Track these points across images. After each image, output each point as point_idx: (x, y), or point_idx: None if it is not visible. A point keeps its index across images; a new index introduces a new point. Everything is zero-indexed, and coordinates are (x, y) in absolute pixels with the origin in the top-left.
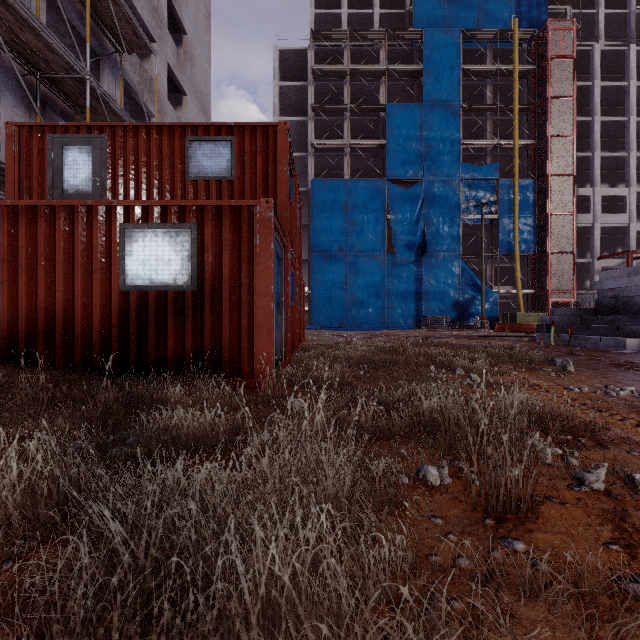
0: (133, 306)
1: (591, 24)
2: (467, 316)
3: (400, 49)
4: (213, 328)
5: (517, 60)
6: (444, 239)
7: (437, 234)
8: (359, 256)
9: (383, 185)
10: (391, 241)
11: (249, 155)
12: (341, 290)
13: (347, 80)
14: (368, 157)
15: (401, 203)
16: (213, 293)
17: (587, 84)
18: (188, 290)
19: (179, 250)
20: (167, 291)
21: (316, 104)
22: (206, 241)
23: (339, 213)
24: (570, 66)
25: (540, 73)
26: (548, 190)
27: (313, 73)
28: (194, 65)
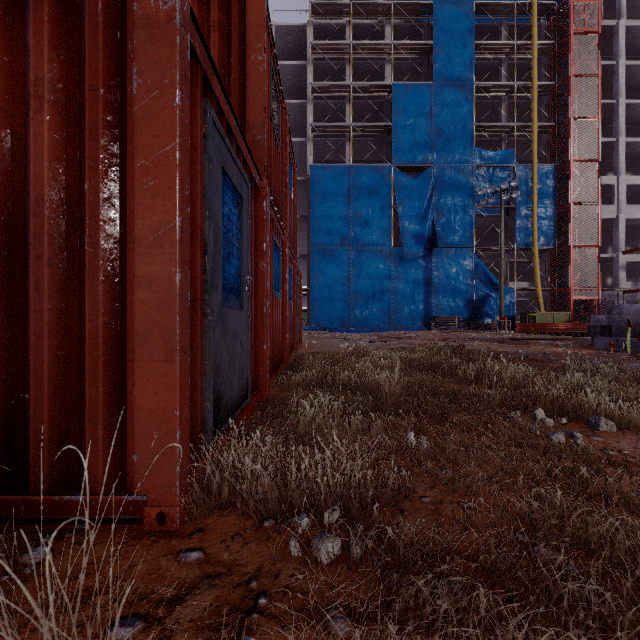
0: None
1: (611, 2)
2: (481, 316)
3: (407, 25)
4: (5, 343)
5: (536, 35)
6: (456, 231)
7: (448, 226)
8: (363, 250)
9: (389, 172)
10: (397, 235)
11: None
12: (343, 287)
13: (349, 59)
14: (372, 143)
15: (409, 192)
16: (5, 240)
17: (610, 63)
18: None
19: None
20: None
21: (316, 84)
22: None
23: (341, 203)
24: (594, 41)
25: (560, 51)
26: (570, 177)
27: (312, 51)
28: None
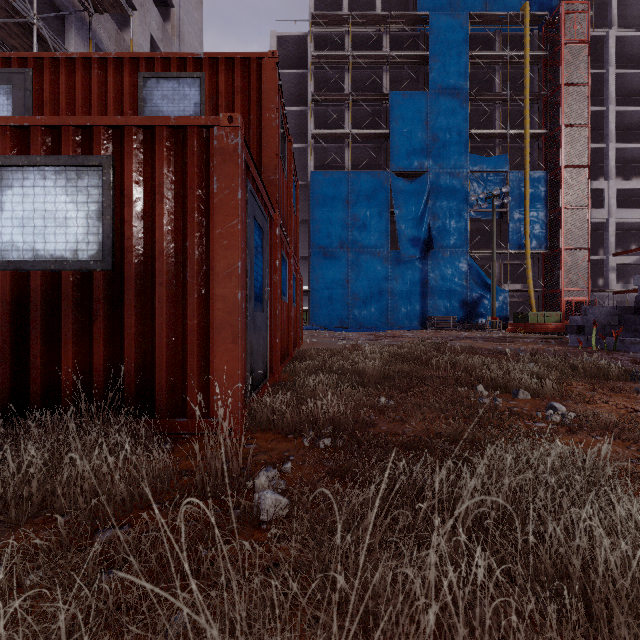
0: (4, 296)
1: (603, 11)
2: (475, 316)
3: (404, 35)
4: (140, 333)
5: (528, 45)
6: (451, 234)
7: (443, 229)
8: (361, 252)
9: (386, 177)
10: (394, 237)
11: (224, 97)
12: (342, 288)
13: (348, 67)
14: (370, 149)
15: (406, 196)
16: (140, 274)
17: (601, 72)
18: (97, 269)
19: (82, 201)
20: (61, 271)
21: (316, 92)
22: (127, 186)
23: (340, 207)
24: (584, 51)
25: (552, 60)
26: (561, 183)
27: (313, 60)
28: (183, 43)
